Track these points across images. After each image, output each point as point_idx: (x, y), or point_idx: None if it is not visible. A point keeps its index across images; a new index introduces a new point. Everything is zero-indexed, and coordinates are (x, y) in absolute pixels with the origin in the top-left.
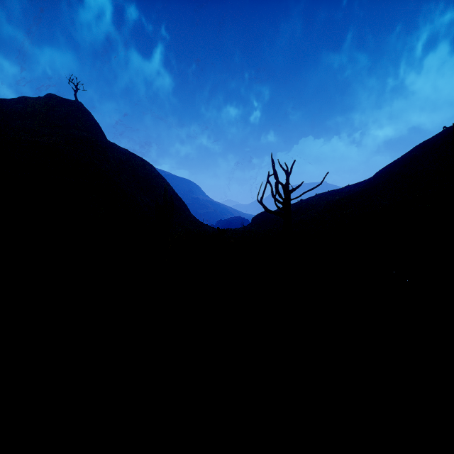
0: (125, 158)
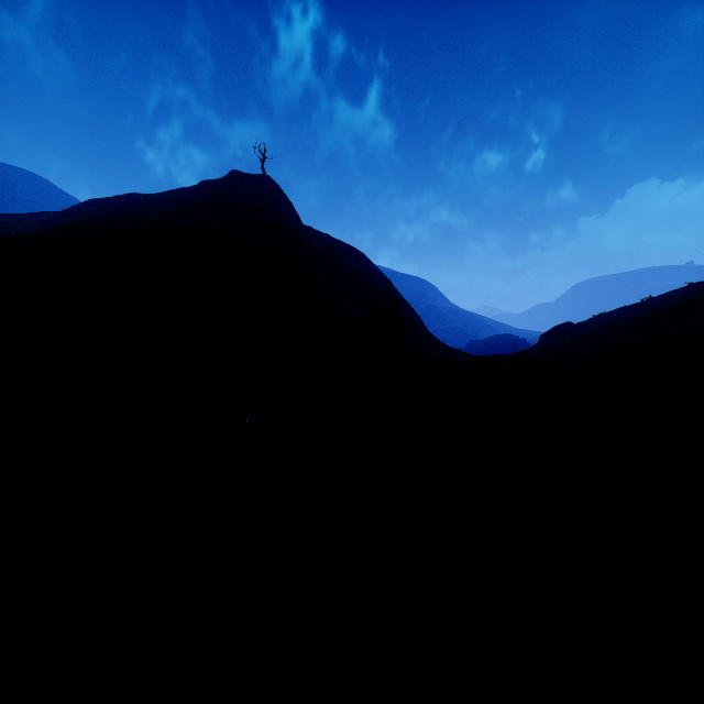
0: (327, 248)
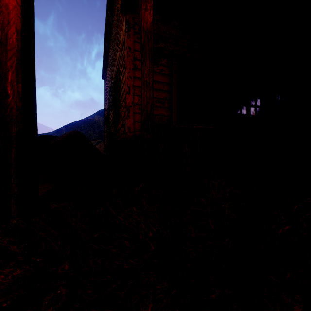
0: None
